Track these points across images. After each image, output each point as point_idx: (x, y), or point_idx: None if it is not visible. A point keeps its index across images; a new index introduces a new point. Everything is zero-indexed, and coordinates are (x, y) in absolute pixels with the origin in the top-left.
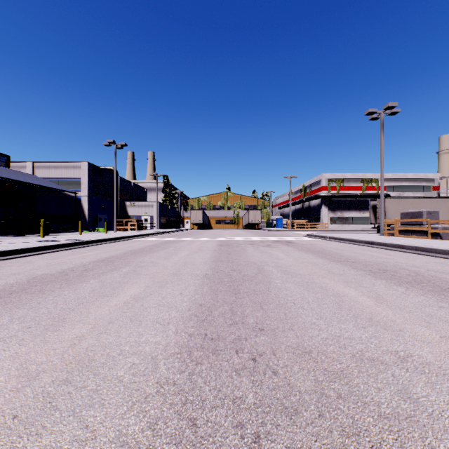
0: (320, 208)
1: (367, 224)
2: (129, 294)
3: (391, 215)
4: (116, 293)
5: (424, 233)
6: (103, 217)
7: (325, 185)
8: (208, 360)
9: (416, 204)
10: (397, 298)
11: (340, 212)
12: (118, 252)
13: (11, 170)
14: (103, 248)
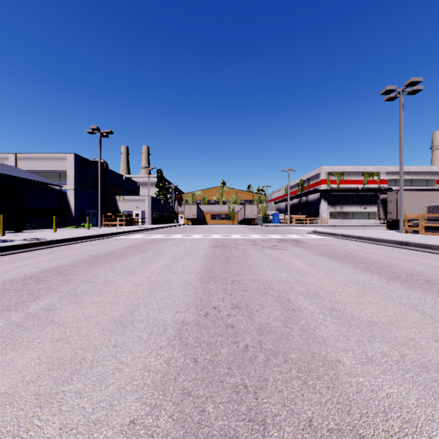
0: (319, 202)
1: (368, 220)
2: None
3: (405, 210)
4: None
5: None
6: (92, 211)
7: (325, 179)
8: None
9: (432, 197)
10: None
11: (340, 206)
12: (74, 258)
13: None
14: (63, 250)
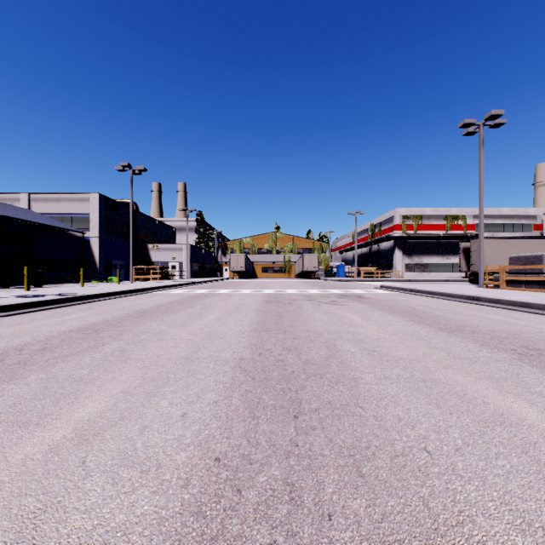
0: (392, 251)
1: (452, 273)
2: (77, 417)
3: (489, 261)
4: (52, 414)
5: (544, 284)
6: (119, 263)
7: (400, 223)
8: None
9: (521, 246)
10: None
11: (418, 257)
12: (119, 313)
13: None
14: (102, 306)
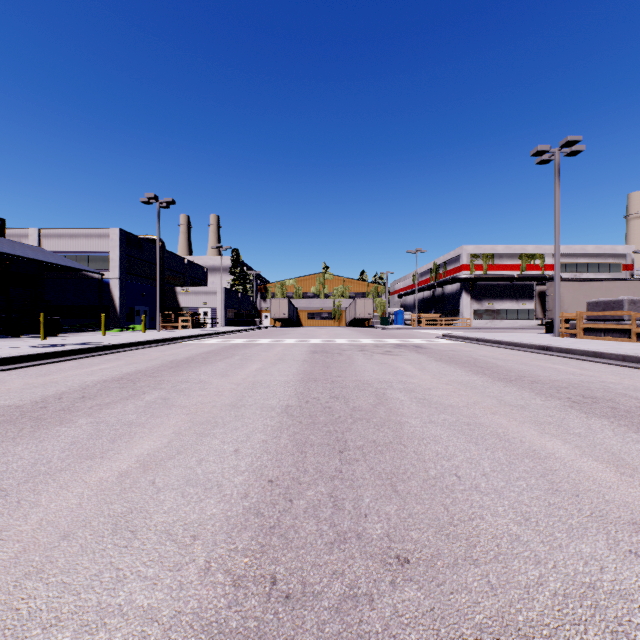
0: (459, 295)
1: (527, 320)
2: (137, 452)
3: (568, 306)
4: (112, 450)
5: (625, 333)
6: (143, 309)
7: (467, 263)
8: None
9: (605, 290)
10: None
11: (489, 302)
12: (152, 363)
13: (5, 239)
14: (131, 356)
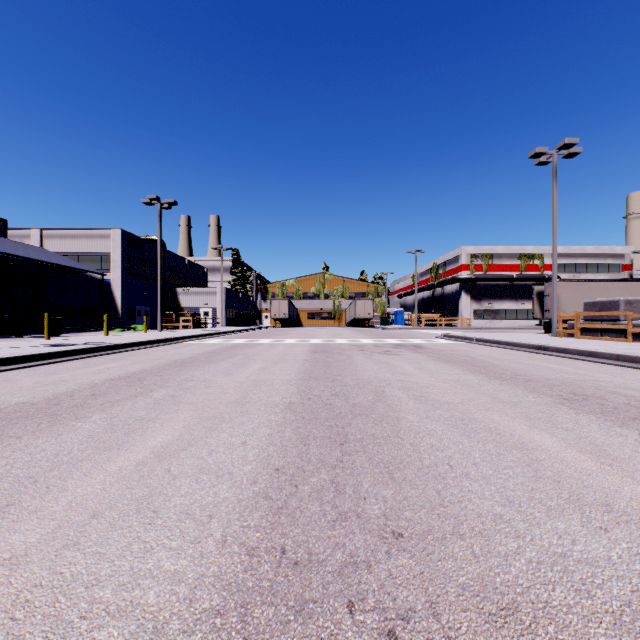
0: (458, 296)
1: (527, 320)
2: (151, 444)
3: (566, 307)
4: (128, 443)
5: (621, 333)
6: (144, 309)
7: (467, 263)
8: (283, 639)
9: (602, 290)
10: (634, 454)
11: (488, 302)
12: (156, 362)
13: (8, 240)
14: (135, 355)
